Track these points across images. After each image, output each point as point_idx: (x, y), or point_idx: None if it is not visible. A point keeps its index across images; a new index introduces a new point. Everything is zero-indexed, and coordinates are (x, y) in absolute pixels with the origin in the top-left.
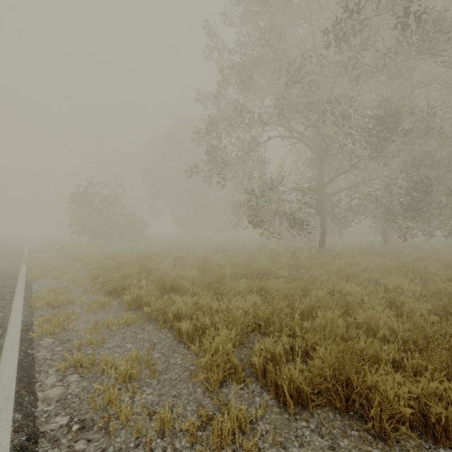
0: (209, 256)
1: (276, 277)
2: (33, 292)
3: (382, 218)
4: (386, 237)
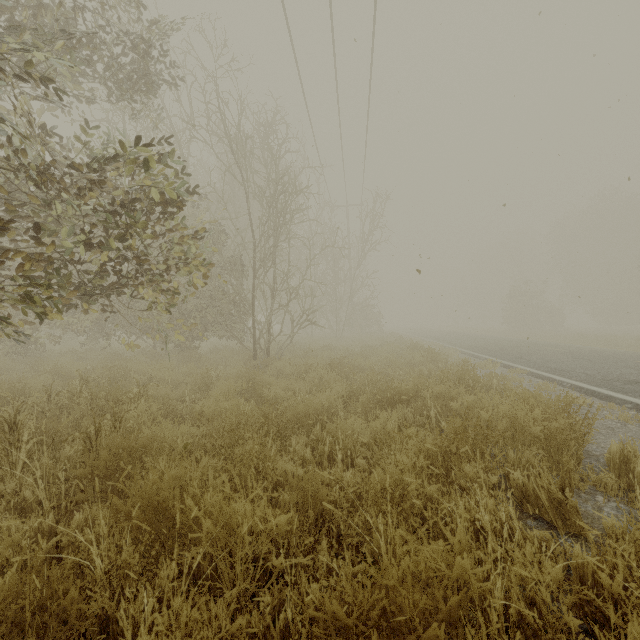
0: None
1: None
2: None
3: None
4: None
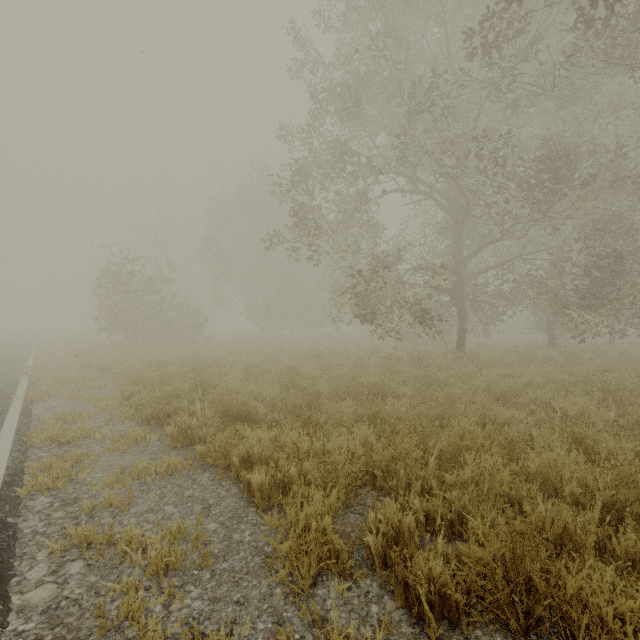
0: (296, 365)
1: (396, 396)
2: (33, 419)
3: (548, 309)
4: (553, 337)
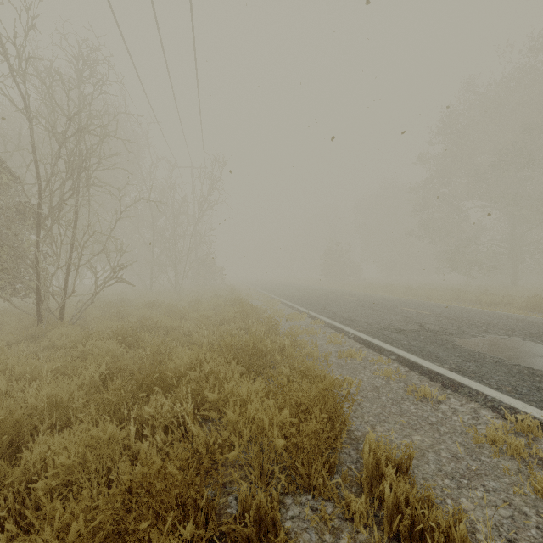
0: None
1: None
2: None
3: None
4: None
